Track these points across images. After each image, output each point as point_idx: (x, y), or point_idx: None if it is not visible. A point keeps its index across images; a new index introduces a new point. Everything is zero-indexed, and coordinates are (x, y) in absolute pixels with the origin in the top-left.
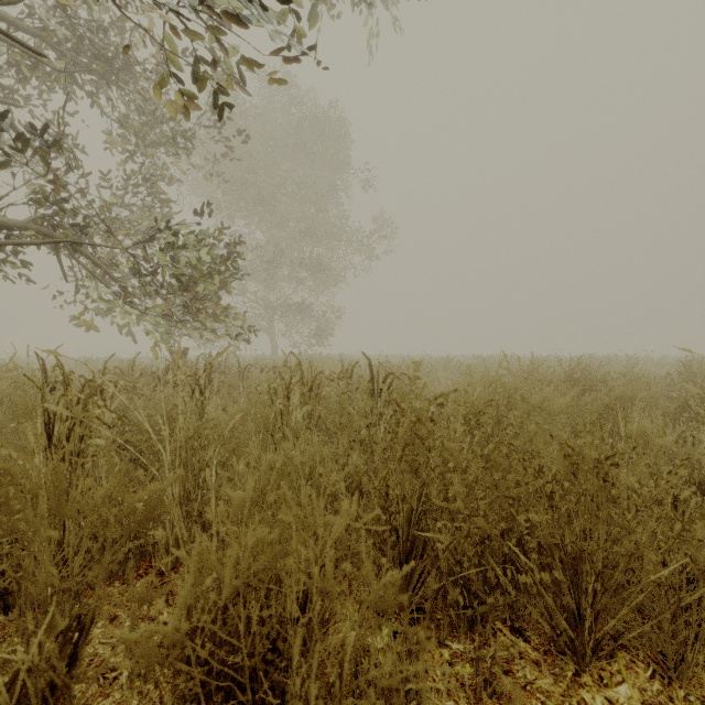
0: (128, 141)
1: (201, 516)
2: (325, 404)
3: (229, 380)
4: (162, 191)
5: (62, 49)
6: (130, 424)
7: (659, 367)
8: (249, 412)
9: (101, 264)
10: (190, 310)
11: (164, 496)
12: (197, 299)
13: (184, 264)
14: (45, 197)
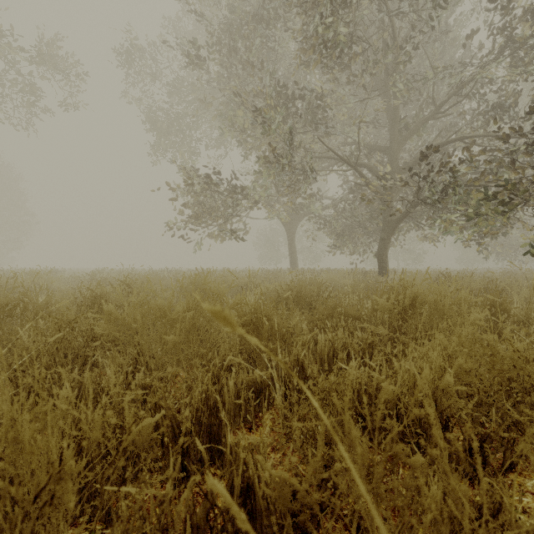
0: None
1: None
2: None
3: None
4: None
5: None
6: None
7: None
8: None
9: None
10: None
11: None
12: None
13: None
14: None
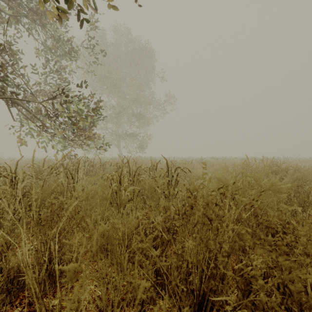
0: (46, 52)
1: (61, 260)
2: (142, 184)
3: (95, 169)
4: (64, 78)
5: (11, 4)
6: (30, 197)
7: (299, 162)
8: (97, 191)
9: (31, 112)
10: (75, 134)
11: (20, 261)
12: (79, 129)
13: (71, 111)
14: (1, 77)
